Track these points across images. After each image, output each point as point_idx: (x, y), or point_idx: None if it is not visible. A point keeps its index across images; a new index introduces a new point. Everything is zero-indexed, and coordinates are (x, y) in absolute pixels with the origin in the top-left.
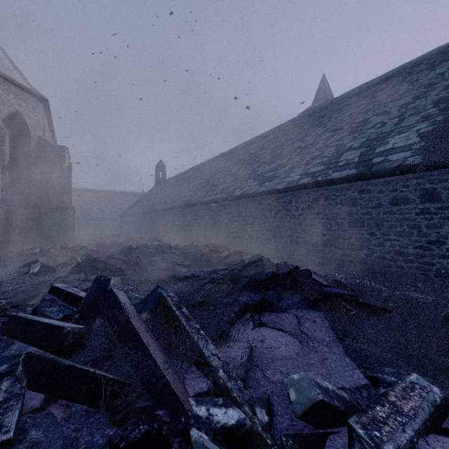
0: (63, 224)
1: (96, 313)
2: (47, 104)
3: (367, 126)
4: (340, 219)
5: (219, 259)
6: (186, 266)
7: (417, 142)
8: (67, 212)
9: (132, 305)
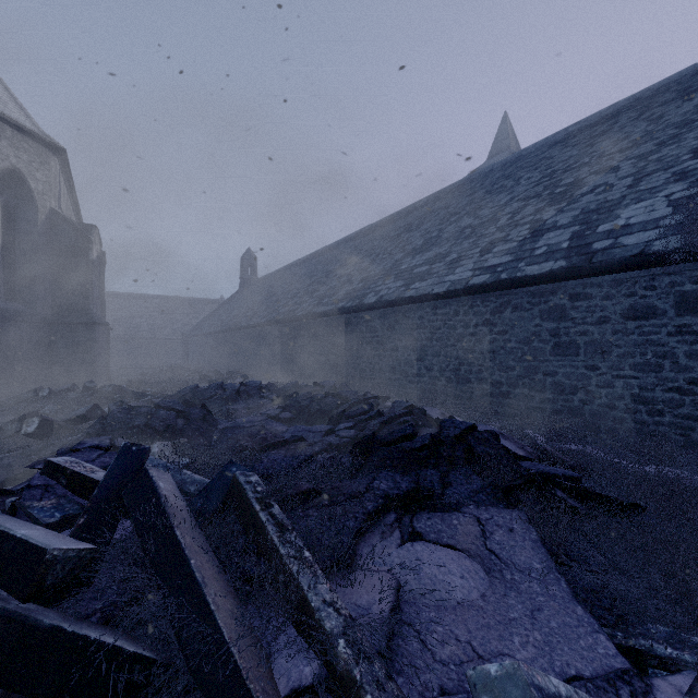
0: (90, 349)
1: (117, 515)
2: (64, 158)
3: (582, 191)
4: (539, 343)
5: (339, 410)
6: (286, 422)
7: (668, 214)
8: (97, 330)
9: (182, 499)
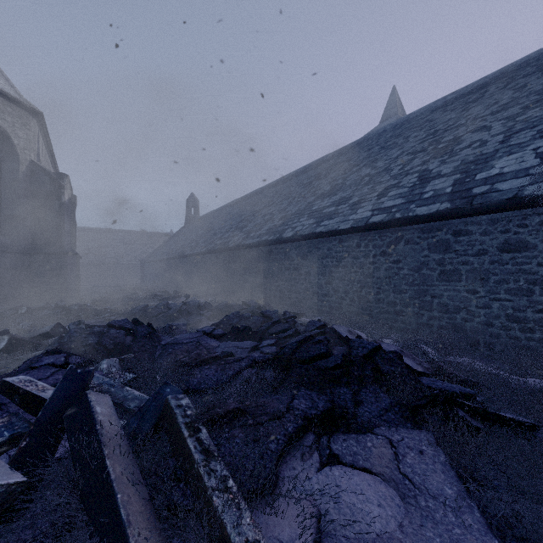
0: (62, 274)
1: (58, 438)
2: (42, 120)
3: (461, 146)
4: (427, 271)
5: (263, 328)
6: (218, 337)
7: (536, 164)
8: (68, 258)
9: (118, 423)
